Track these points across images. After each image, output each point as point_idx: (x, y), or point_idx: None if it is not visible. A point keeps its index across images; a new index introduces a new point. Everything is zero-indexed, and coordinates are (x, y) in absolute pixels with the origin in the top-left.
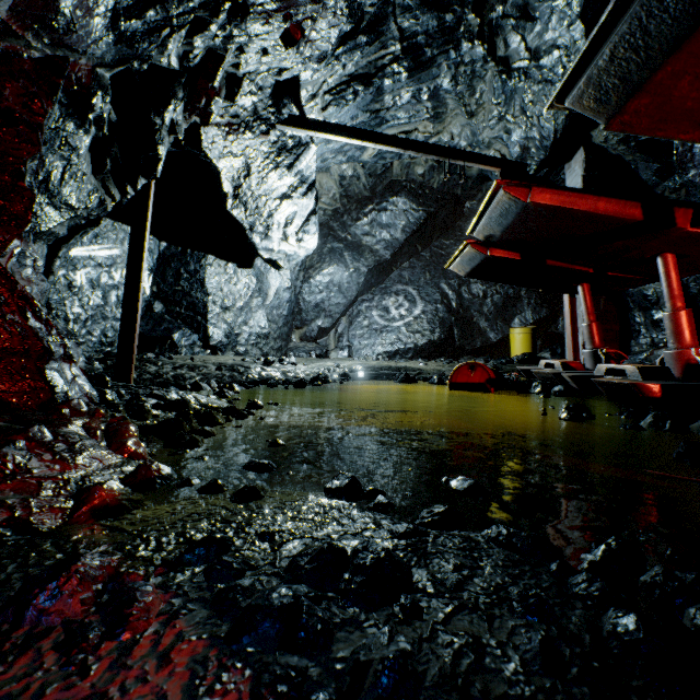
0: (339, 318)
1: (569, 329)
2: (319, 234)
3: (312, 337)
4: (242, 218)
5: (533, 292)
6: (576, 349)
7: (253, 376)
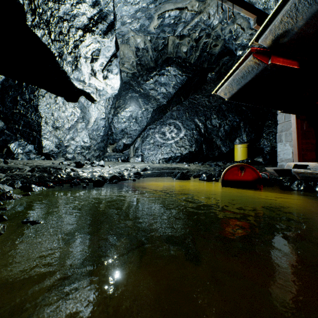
0: (136, 139)
1: (295, 141)
2: (124, 88)
3: (119, 149)
4: (47, 41)
5: (247, 124)
6: (299, 155)
7: (61, 176)
